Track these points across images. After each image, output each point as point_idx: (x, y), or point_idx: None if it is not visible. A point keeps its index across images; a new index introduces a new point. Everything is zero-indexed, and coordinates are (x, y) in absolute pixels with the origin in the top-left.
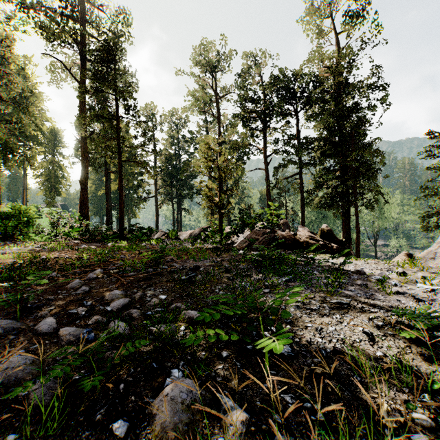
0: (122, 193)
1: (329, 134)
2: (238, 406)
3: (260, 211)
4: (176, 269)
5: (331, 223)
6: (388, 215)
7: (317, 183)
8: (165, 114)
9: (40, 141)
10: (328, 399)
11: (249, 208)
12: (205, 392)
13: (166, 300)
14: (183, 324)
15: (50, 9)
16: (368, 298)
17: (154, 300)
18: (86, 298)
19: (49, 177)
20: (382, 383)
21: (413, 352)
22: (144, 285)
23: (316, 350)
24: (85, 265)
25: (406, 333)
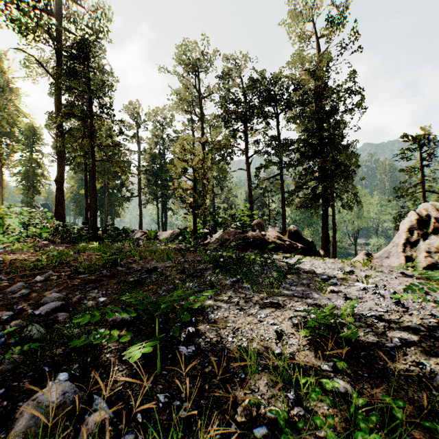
0: (95, 193)
1: (307, 136)
2: (108, 407)
3: (234, 211)
4: (132, 271)
5: (314, 223)
6: (367, 215)
7: (297, 184)
8: (149, 113)
9: (17, 138)
10: (201, 397)
11: (231, 208)
12: (83, 394)
13: (104, 302)
14: (101, 327)
15: (21, 3)
16: (302, 297)
17: (88, 303)
18: (20, 302)
19: (28, 176)
20: (263, 379)
21: (311, 349)
22: (90, 287)
23: (221, 349)
24: (39, 267)
25: (304, 331)
